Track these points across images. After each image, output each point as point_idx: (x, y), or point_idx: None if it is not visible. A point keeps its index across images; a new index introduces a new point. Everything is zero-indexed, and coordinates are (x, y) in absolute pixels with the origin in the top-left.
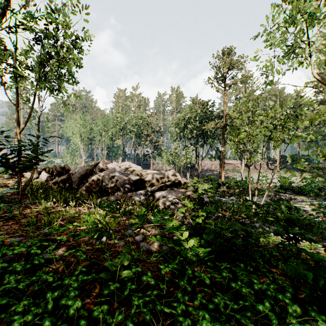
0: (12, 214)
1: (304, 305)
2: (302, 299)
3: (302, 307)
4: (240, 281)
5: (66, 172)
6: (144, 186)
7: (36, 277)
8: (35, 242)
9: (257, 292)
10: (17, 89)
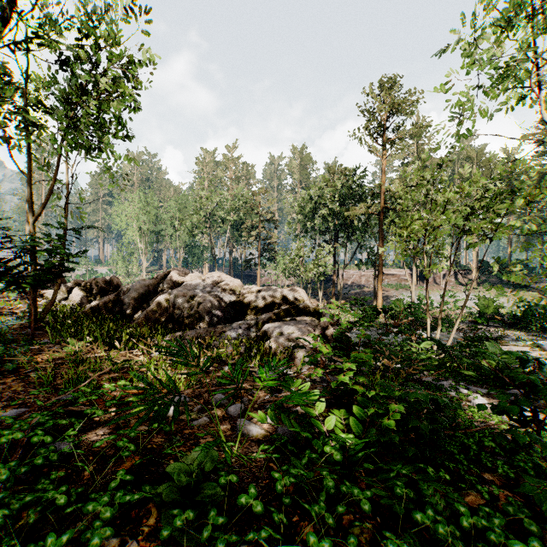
0: (15, 364)
1: None
2: None
3: None
4: (432, 509)
5: (115, 289)
6: (246, 314)
7: (32, 497)
8: (45, 419)
9: (465, 530)
10: (28, 147)
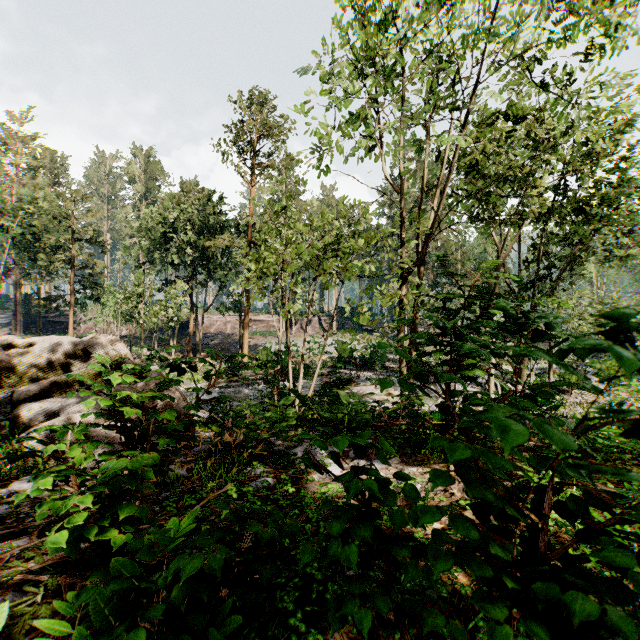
0: None
1: None
2: None
3: None
4: None
5: None
6: None
7: None
8: None
9: None
10: None
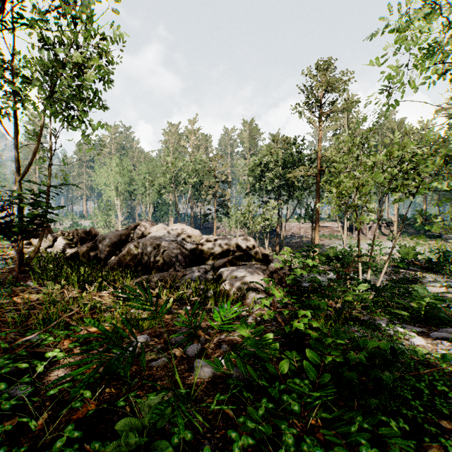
0: None
1: None
2: None
3: None
4: None
5: (93, 238)
6: (204, 259)
7: None
8: (4, 363)
9: None
10: (15, 115)
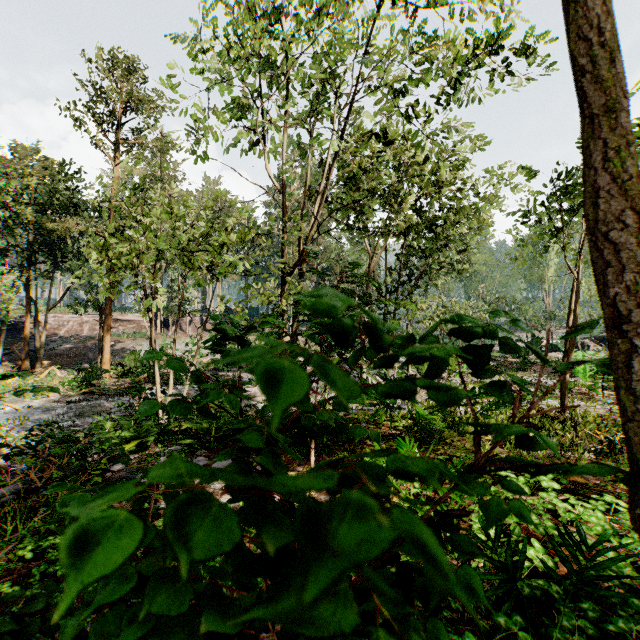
0: None
1: None
2: None
3: None
4: None
5: None
6: None
7: None
8: None
9: None
10: None
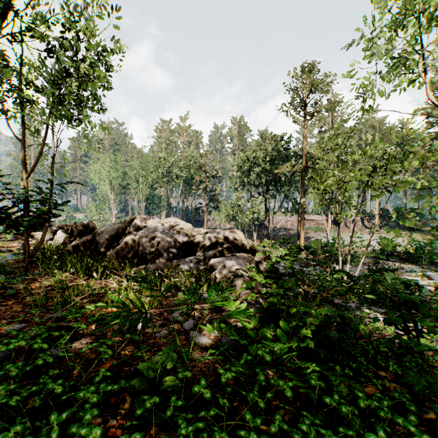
0: (14, 290)
1: (433, 431)
2: (428, 421)
3: (430, 434)
4: (338, 395)
5: (91, 231)
6: (195, 251)
7: (37, 387)
8: (42, 331)
9: (363, 411)
10: (22, 118)
